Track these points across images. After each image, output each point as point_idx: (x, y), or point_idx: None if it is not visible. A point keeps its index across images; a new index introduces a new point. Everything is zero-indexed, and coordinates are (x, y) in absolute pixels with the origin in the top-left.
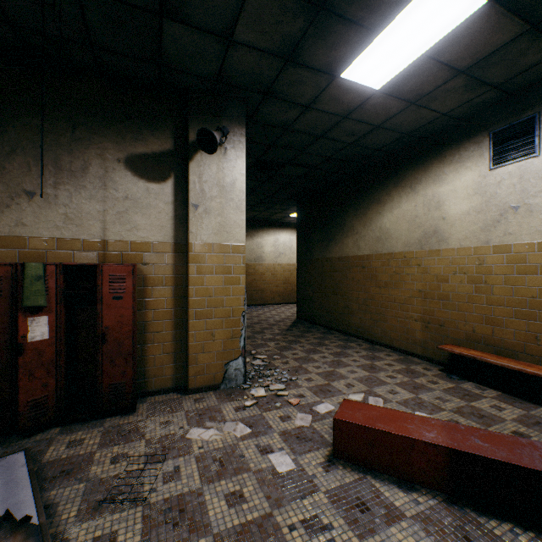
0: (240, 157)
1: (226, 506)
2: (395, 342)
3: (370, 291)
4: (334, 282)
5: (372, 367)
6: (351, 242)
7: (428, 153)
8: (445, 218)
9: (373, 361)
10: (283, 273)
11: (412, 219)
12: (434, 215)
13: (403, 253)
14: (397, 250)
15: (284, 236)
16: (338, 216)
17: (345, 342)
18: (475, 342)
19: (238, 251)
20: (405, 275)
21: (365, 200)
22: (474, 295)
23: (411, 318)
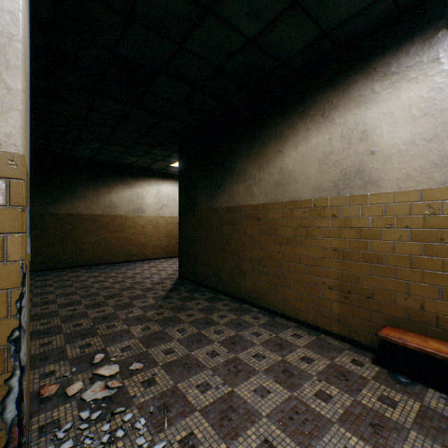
0: None
1: None
2: (302, 314)
3: (267, 249)
4: (222, 237)
5: (286, 370)
6: (242, 189)
7: (350, 67)
8: (374, 151)
9: (283, 352)
10: (166, 226)
11: (324, 156)
12: (359, 149)
13: (312, 201)
14: (304, 197)
15: (167, 188)
16: (227, 158)
17: (238, 314)
18: (425, 324)
19: None
20: (315, 229)
21: (261, 136)
22: (423, 258)
23: (323, 284)
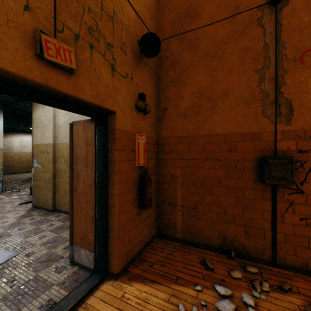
0: (1, 120)
1: (0, 201)
2: None
3: None
4: None
5: None
6: None
7: None
8: None
9: None
10: (26, 156)
11: None
12: None
13: None
14: None
15: (27, 138)
16: None
17: None
18: None
19: (0, 150)
20: None
21: None
22: None
23: None
